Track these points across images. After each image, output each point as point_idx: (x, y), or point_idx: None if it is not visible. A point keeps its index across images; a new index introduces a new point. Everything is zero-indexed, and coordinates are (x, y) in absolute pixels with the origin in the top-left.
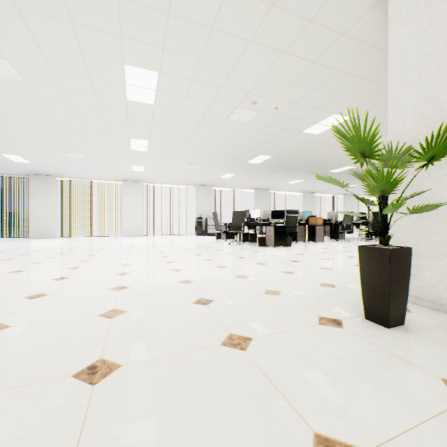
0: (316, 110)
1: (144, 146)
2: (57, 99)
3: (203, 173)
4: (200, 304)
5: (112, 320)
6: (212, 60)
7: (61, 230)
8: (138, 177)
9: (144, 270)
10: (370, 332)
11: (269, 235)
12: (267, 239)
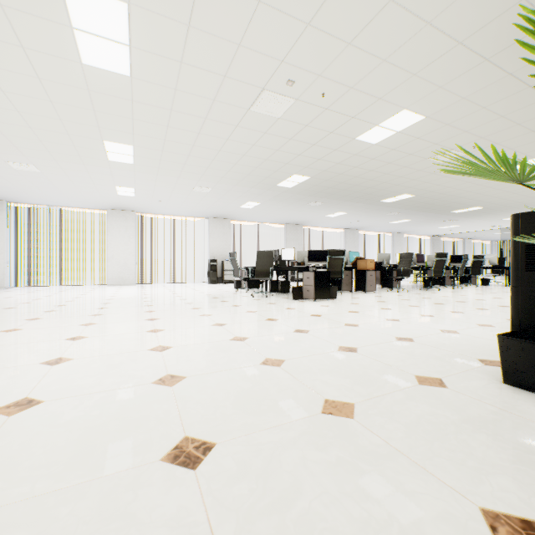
0: (380, 101)
1: (128, 155)
2: None
3: (217, 200)
4: (181, 463)
5: None
6: None
7: (17, 276)
8: (128, 205)
9: (102, 351)
10: None
11: (307, 284)
12: (305, 289)
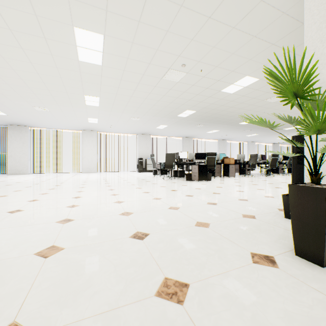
0: (233, 72)
1: (96, 102)
2: (20, 59)
3: (143, 124)
4: (137, 238)
5: (46, 260)
6: (149, 24)
7: (33, 168)
8: (93, 127)
9: (92, 202)
10: (307, 273)
11: (194, 172)
12: (193, 175)
